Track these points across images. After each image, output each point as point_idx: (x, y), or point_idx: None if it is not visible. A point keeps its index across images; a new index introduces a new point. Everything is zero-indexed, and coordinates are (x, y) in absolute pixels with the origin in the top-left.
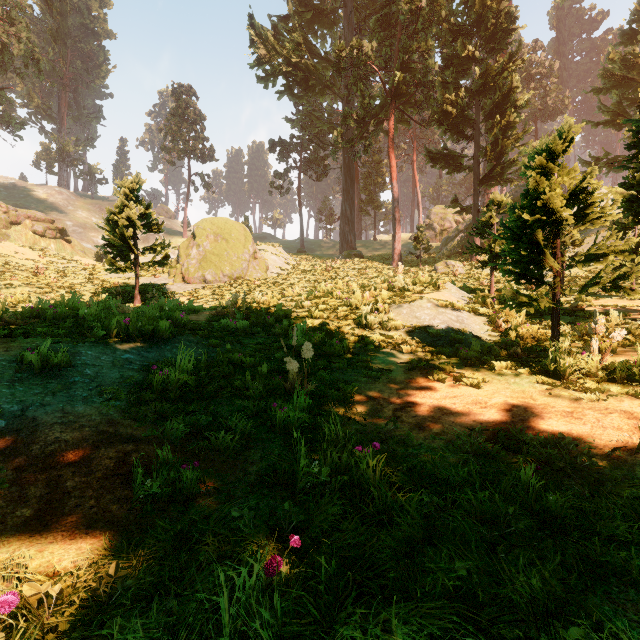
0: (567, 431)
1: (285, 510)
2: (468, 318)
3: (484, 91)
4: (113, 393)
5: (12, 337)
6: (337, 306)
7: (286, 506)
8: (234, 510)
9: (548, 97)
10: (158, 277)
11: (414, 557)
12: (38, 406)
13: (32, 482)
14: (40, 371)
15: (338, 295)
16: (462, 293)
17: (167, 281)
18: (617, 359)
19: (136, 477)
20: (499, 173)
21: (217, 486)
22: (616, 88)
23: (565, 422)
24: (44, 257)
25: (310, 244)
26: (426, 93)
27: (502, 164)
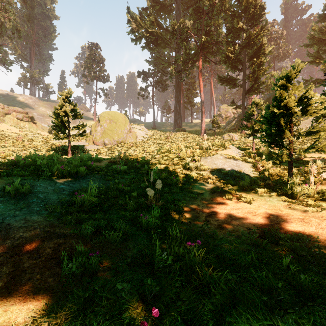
0: (302, 230)
1: (148, 284)
2: (242, 164)
3: (248, 46)
4: (53, 208)
5: (0, 176)
6: (173, 158)
7: (149, 282)
8: (119, 284)
9: (280, 49)
10: (80, 142)
11: (225, 316)
12: (11, 217)
13: (5, 264)
14: (14, 196)
15: (173, 152)
16: (238, 150)
17: (85, 144)
18: (323, 187)
19: (63, 261)
20: (256, 88)
21: (109, 265)
22: (316, 44)
23: (300, 225)
24: (22, 131)
25: (158, 124)
26: (218, 47)
27: (257, 83)
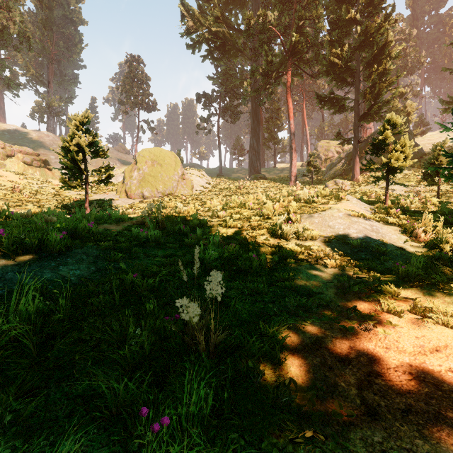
0: None
1: None
2: (382, 227)
3: (363, 46)
4: None
5: None
6: (250, 216)
7: None
8: None
9: (408, 57)
10: (108, 194)
11: None
12: None
13: None
14: None
15: (250, 206)
16: (363, 204)
17: (114, 197)
18: None
19: None
20: (376, 111)
21: None
22: None
23: None
24: (23, 179)
25: (226, 171)
26: (316, 52)
27: (378, 103)
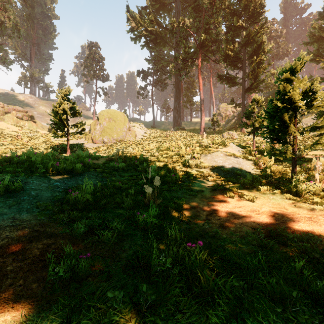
0: (311, 230)
1: (143, 292)
2: (243, 162)
3: (248, 44)
4: (45, 206)
5: None
6: (172, 155)
7: (144, 289)
8: (109, 292)
9: (280, 47)
10: (79, 140)
11: None
12: None
13: None
14: (3, 193)
15: (173, 149)
16: (238, 148)
17: (84, 142)
18: None
19: (50, 264)
20: (255, 86)
21: (102, 268)
22: (316, 42)
23: (308, 224)
24: (21, 130)
25: (158, 123)
26: (217, 45)
27: (257, 81)
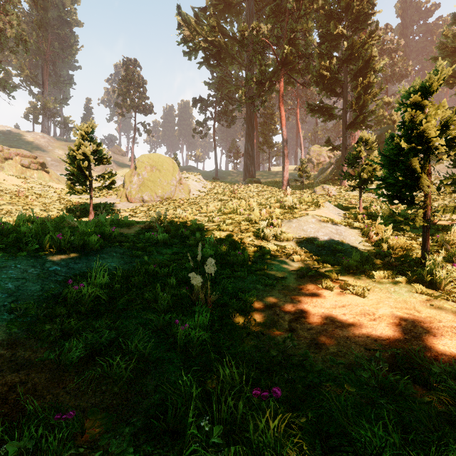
0: None
1: None
2: (345, 231)
3: (350, 59)
4: (25, 309)
5: None
6: (240, 221)
7: None
8: None
9: (396, 66)
10: (109, 198)
11: None
12: None
13: None
14: None
15: (241, 212)
16: (338, 210)
17: (115, 201)
18: None
19: None
20: (361, 120)
21: (97, 436)
22: (449, 57)
23: None
24: (26, 183)
25: (222, 173)
26: (307, 62)
27: (364, 113)
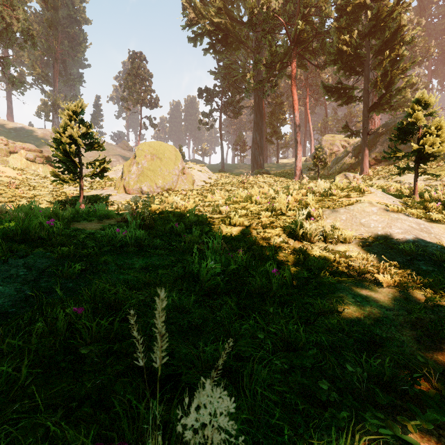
0: None
1: None
2: (432, 226)
3: (374, 32)
4: None
5: None
6: (259, 211)
7: None
8: None
9: (416, 47)
10: (106, 189)
11: None
12: None
13: None
14: None
15: (257, 200)
16: (390, 197)
17: (112, 192)
18: None
19: None
20: (387, 100)
21: None
22: None
23: None
24: (21, 175)
25: (228, 166)
26: (322, 41)
27: (390, 92)
